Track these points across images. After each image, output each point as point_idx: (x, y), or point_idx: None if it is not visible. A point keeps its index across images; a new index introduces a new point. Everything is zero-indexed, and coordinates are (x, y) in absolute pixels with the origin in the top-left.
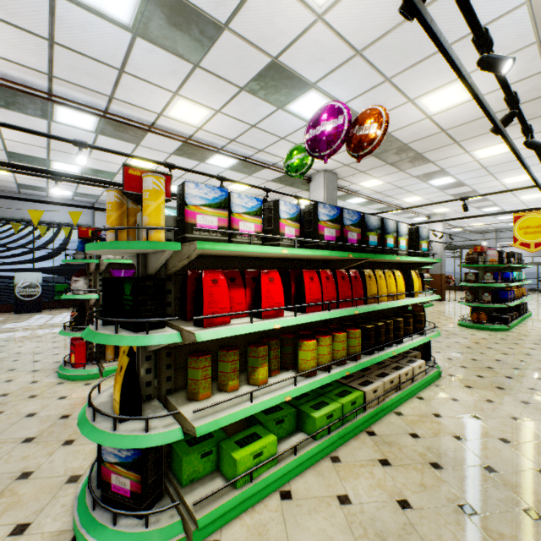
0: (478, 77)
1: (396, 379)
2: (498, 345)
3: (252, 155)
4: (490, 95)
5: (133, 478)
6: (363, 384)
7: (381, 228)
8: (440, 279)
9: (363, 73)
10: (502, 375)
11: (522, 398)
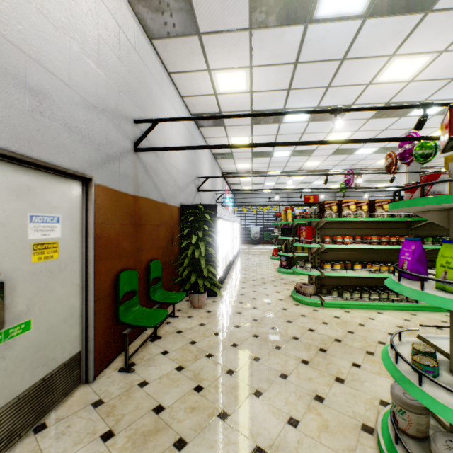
0: None
1: None
2: None
3: (350, 166)
4: None
5: (285, 262)
6: None
7: None
8: None
9: None
10: None
11: None
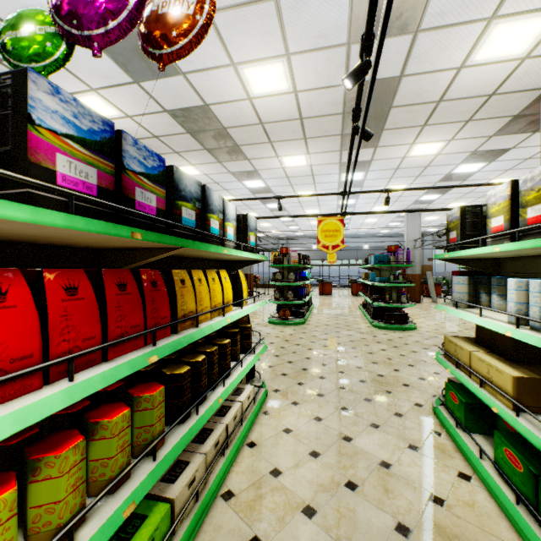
0: (298, 64)
1: (222, 436)
2: (303, 340)
3: None
4: (304, 94)
5: None
6: (170, 476)
7: (202, 201)
8: (250, 278)
9: None
10: (317, 377)
11: (341, 403)
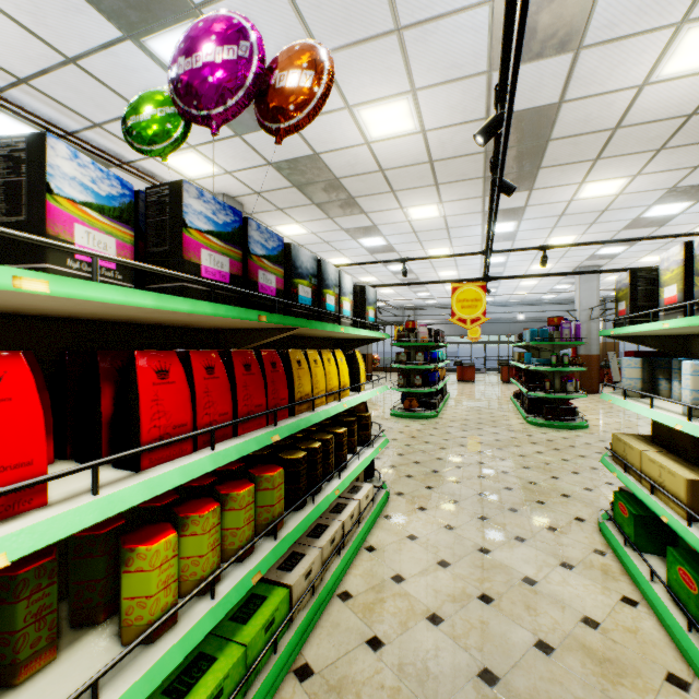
0: (426, 100)
1: (339, 533)
2: (434, 437)
3: (79, 132)
4: (434, 133)
5: None
6: (287, 565)
7: (318, 276)
8: (368, 360)
9: (285, 25)
10: (450, 480)
11: (479, 512)
